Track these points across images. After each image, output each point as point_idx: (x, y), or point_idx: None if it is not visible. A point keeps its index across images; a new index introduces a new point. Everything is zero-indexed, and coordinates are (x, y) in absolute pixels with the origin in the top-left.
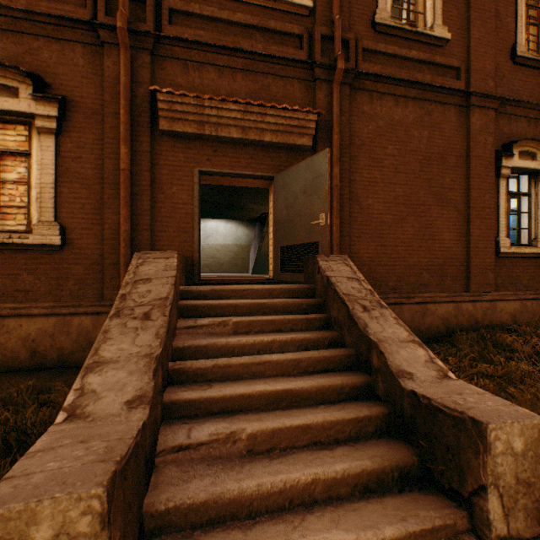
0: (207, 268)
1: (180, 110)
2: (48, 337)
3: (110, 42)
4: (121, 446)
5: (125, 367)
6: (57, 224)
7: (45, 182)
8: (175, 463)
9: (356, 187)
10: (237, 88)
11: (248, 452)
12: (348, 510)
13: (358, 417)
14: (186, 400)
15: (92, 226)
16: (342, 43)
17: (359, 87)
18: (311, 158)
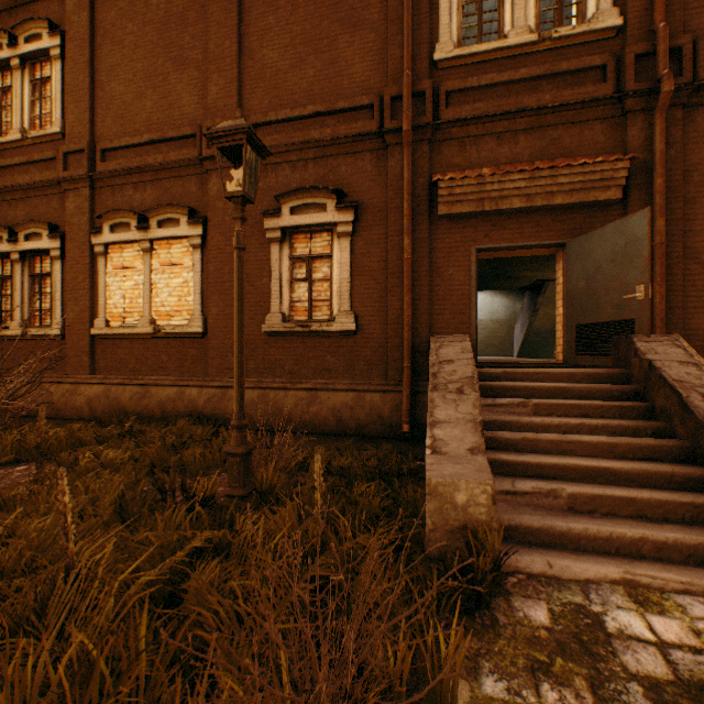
0: None
1: (459, 192)
2: (348, 409)
3: (393, 144)
4: (484, 469)
5: (457, 427)
6: (352, 313)
7: (343, 278)
8: (505, 502)
9: (694, 240)
10: (518, 151)
11: (568, 509)
12: (681, 568)
13: (693, 502)
14: (504, 461)
15: (377, 313)
16: (670, 53)
17: (698, 103)
18: (622, 219)
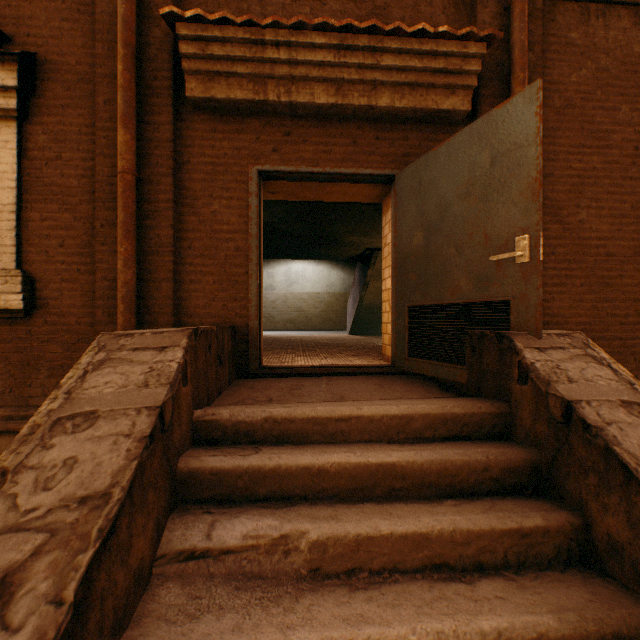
0: (290, 324)
1: (219, 54)
2: None
3: None
4: None
5: None
6: (19, 273)
7: (2, 203)
8: None
9: (554, 189)
10: (327, 16)
11: None
12: None
13: None
14: None
15: (78, 275)
16: None
17: None
18: (487, 115)
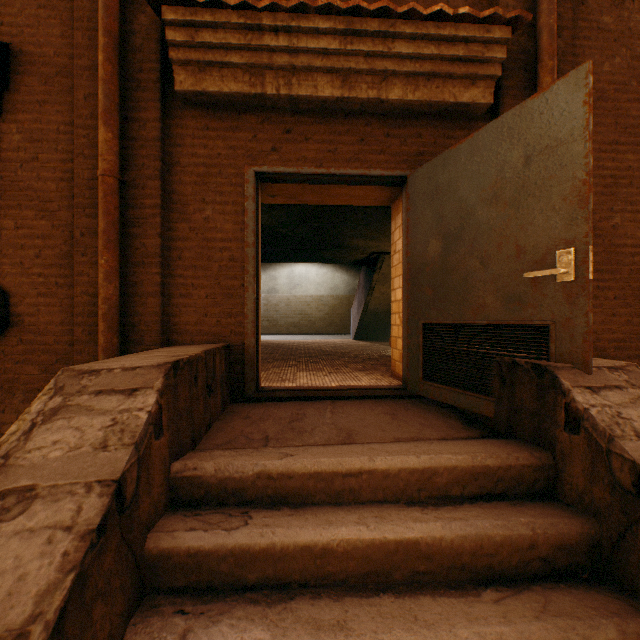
0: (294, 328)
1: (210, 41)
2: None
3: None
4: None
5: None
6: None
7: None
8: None
9: None
10: None
11: None
12: None
13: None
14: None
15: (56, 289)
16: None
17: None
18: (520, 106)
